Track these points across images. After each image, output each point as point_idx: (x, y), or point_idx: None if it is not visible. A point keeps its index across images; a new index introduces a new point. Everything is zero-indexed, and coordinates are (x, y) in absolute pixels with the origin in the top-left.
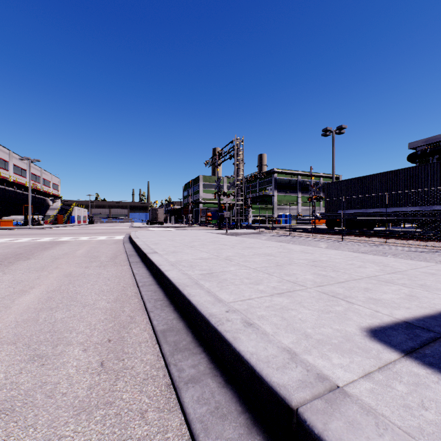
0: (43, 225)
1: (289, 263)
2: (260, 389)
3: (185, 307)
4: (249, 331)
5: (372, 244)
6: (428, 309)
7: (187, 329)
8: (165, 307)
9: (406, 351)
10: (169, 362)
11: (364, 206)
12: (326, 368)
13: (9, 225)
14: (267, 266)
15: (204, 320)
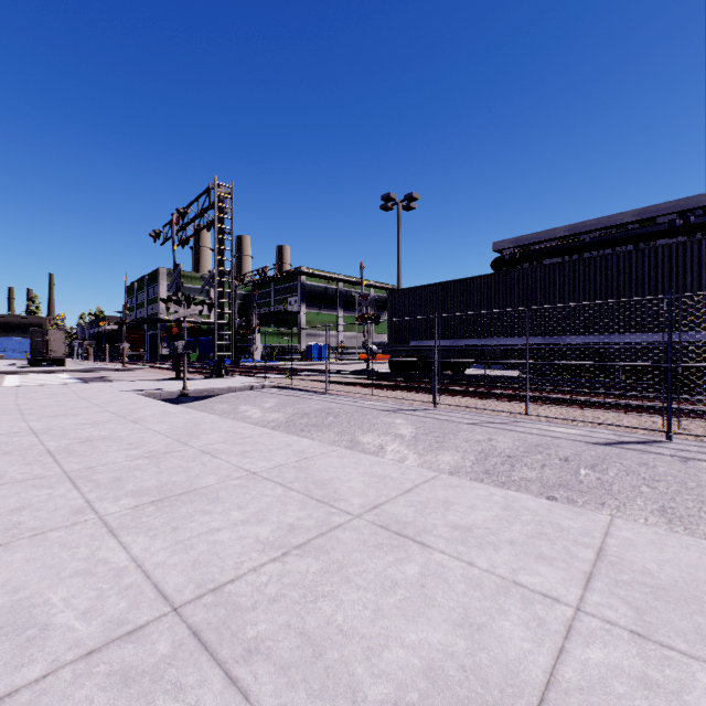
0: None
1: None
2: None
3: None
4: None
5: (496, 416)
6: None
7: None
8: None
9: None
10: None
11: (454, 334)
12: None
13: None
14: None
15: None
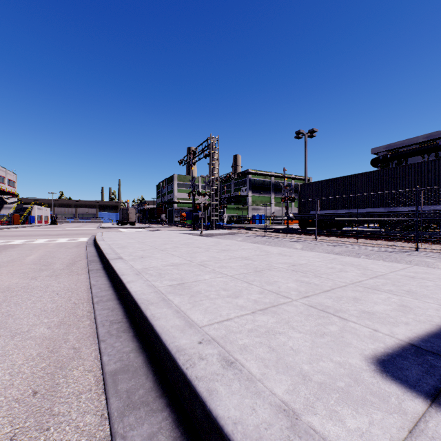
0: None
1: (269, 268)
2: None
3: (147, 333)
4: (230, 377)
5: (344, 244)
6: (427, 323)
7: (147, 366)
8: (122, 333)
9: (430, 395)
10: (114, 431)
11: (335, 207)
12: (341, 440)
13: None
14: (246, 272)
15: (169, 356)
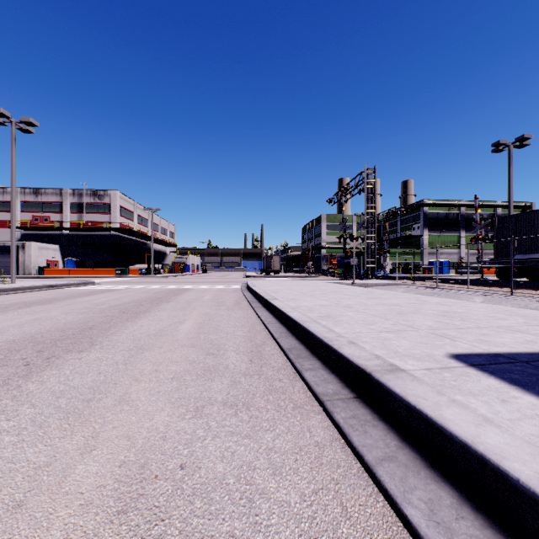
0: (162, 274)
1: (414, 312)
2: (352, 371)
3: (304, 337)
4: (351, 346)
5: None
6: (534, 349)
7: (306, 349)
8: (289, 337)
9: (473, 365)
10: (294, 361)
11: None
12: (400, 364)
13: (136, 274)
14: (387, 313)
15: (319, 341)
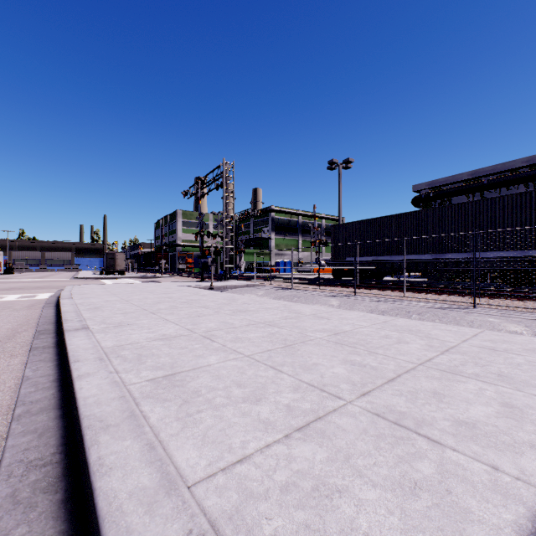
0: None
1: (303, 340)
2: None
3: (88, 496)
4: None
5: (388, 299)
6: None
7: None
8: (42, 495)
9: None
10: None
11: (375, 253)
12: None
13: None
14: (271, 349)
15: None
